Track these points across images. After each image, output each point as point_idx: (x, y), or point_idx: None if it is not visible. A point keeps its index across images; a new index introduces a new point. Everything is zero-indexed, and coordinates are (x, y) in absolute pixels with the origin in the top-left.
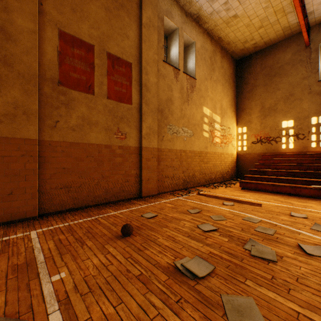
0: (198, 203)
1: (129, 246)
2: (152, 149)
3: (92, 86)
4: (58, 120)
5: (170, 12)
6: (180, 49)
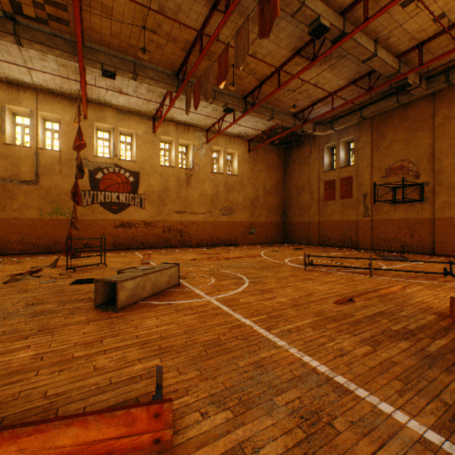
0: None
1: None
2: None
3: None
4: None
5: None
6: None
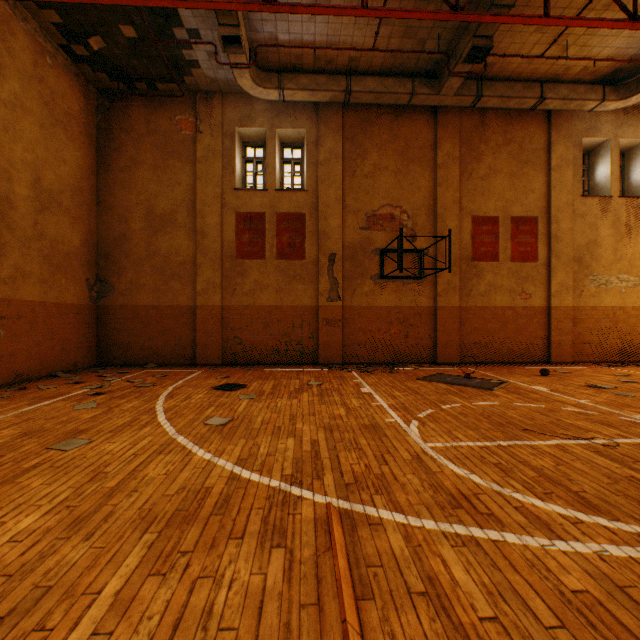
0: (633, 372)
1: (548, 378)
2: (564, 308)
3: (497, 254)
4: (471, 289)
5: (593, 128)
6: (612, 167)
